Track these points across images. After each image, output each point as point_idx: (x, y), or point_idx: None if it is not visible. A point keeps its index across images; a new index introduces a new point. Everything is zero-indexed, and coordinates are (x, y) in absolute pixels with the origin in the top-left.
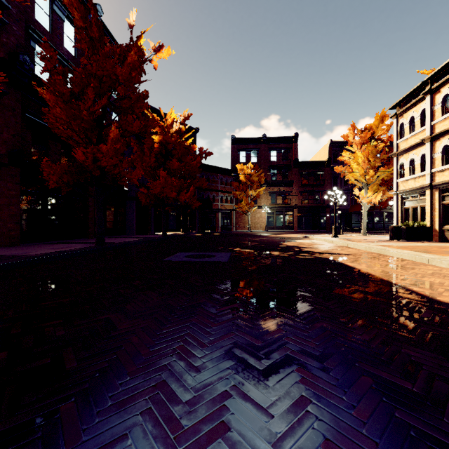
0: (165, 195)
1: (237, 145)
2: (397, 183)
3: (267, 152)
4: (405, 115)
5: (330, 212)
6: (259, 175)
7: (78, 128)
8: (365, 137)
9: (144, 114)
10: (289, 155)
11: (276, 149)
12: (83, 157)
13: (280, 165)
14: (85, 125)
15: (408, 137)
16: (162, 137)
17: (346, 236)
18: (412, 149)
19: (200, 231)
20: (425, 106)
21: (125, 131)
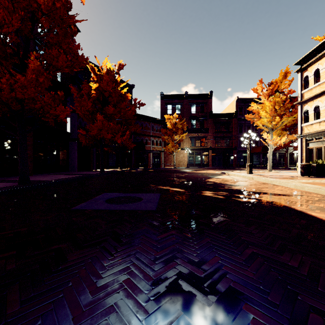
0: (102, 136)
1: (165, 100)
2: (301, 127)
3: (188, 106)
4: (310, 68)
5: (236, 153)
6: (183, 124)
7: None
8: (273, 89)
9: (72, 51)
10: (205, 108)
11: (195, 104)
12: None
13: (198, 116)
14: None
15: (313, 87)
16: (99, 84)
17: (256, 172)
18: (316, 97)
19: (135, 167)
20: None
21: (50, 65)
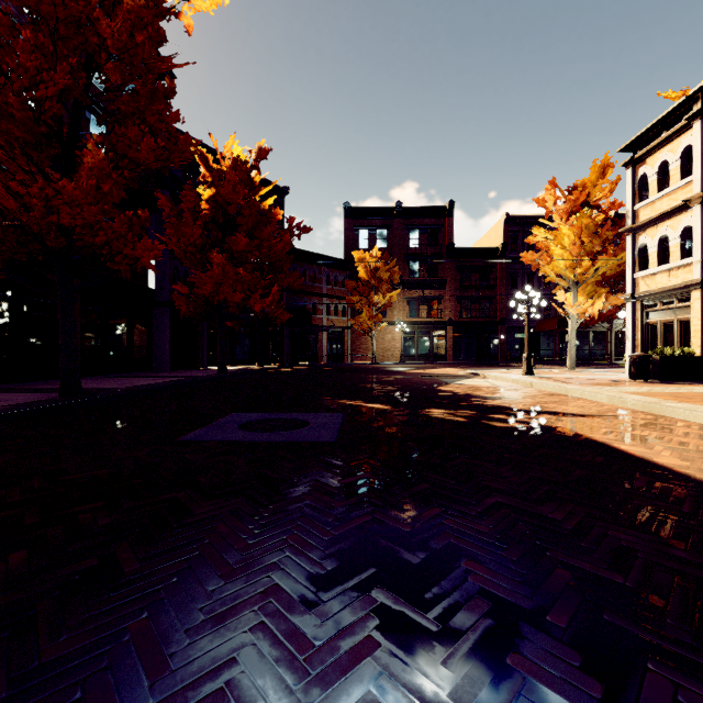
0: (222, 298)
1: (354, 220)
2: (634, 280)
3: (404, 232)
4: (650, 160)
5: (505, 331)
6: (391, 270)
7: (8, 140)
8: (577, 200)
9: (167, 127)
10: (439, 237)
11: (417, 228)
12: (12, 201)
13: (424, 254)
14: (22, 132)
15: (656, 199)
16: (216, 190)
17: (542, 371)
18: (663, 219)
19: (291, 363)
20: (690, 142)
21: (123, 158)
